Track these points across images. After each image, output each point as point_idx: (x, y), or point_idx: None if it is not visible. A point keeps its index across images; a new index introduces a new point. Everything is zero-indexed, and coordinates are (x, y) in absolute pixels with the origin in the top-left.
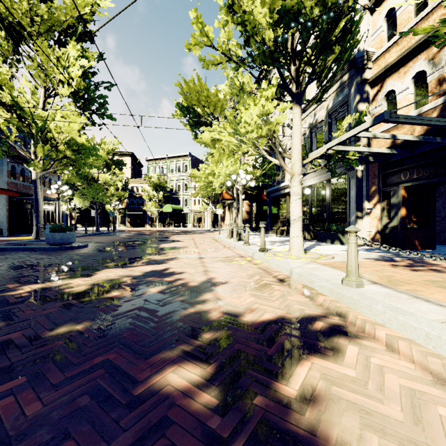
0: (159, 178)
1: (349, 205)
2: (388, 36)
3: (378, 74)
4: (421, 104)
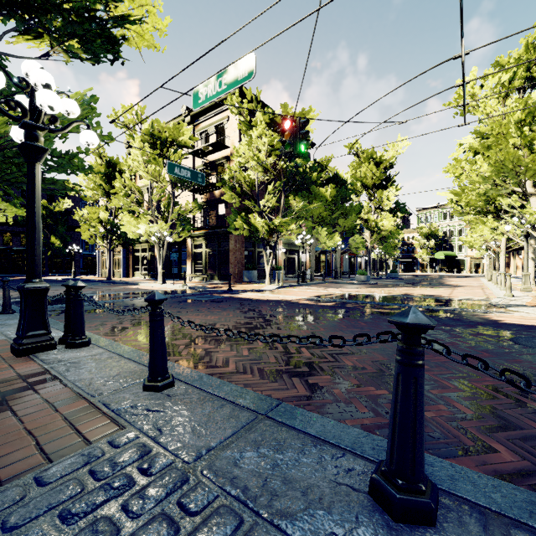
0: (430, 226)
1: None
2: None
3: None
4: None
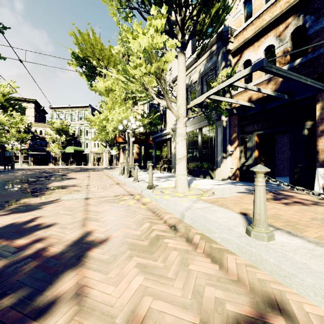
0: (62, 123)
1: (217, 148)
2: (245, 19)
3: (238, 46)
4: None
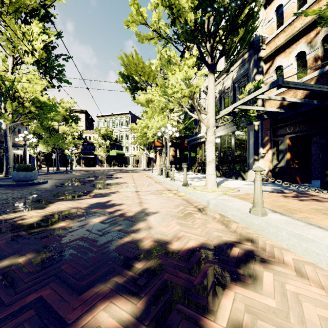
0: (107, 130)
1: (249, 150)
2: (277, 25)
3: (270, 53)
4: (301, 76)
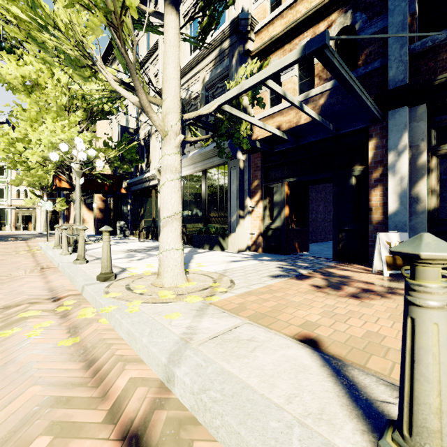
0: None
1: (230, 201)
2: (271, 8)
3: (262, 46)
4: (305, 89)
